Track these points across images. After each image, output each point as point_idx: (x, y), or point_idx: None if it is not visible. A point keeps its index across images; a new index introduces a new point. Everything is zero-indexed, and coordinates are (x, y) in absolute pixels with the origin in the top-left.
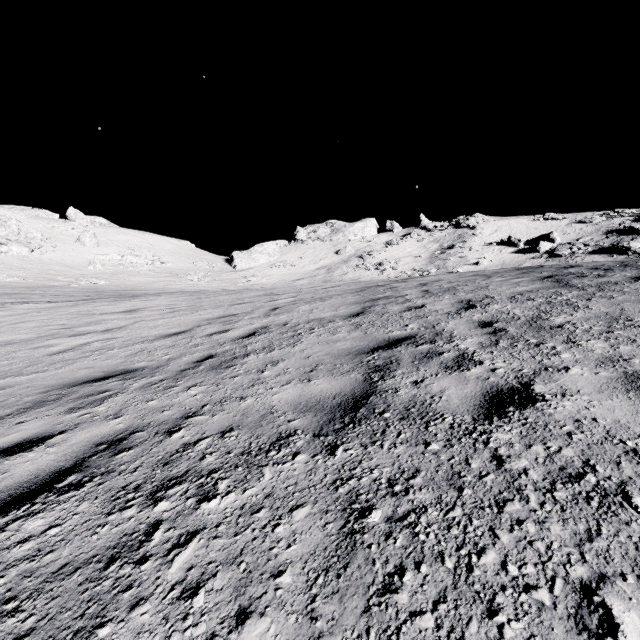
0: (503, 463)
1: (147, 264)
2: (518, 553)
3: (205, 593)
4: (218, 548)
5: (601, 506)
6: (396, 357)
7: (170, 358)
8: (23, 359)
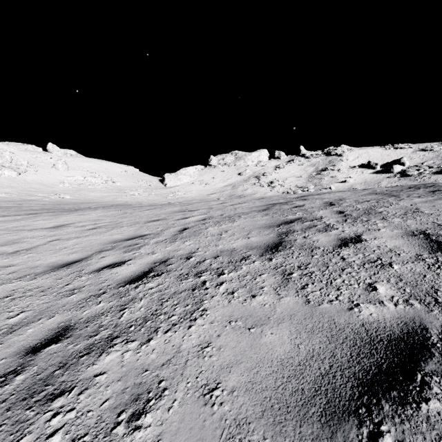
0: None
1: (102, 183)
2: None
3: None
4: None
5: None
6: None
7: (15, 324)
8: None
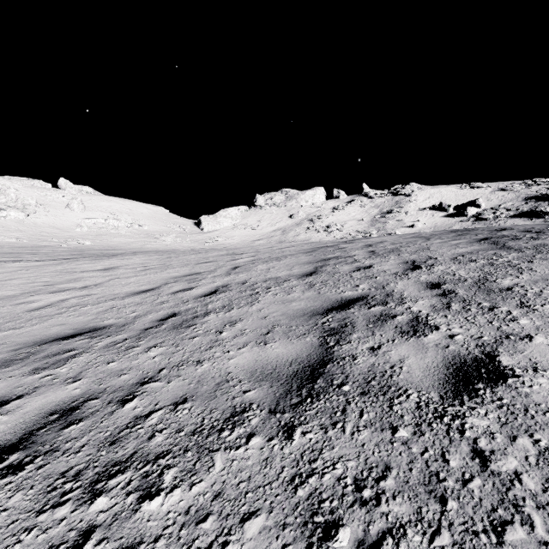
0: (487, 462)
1: (127, 227)
2: None
3: None
4: None
5: None
6: (350, 319)
7: (137, 315)
8: (5, 315)
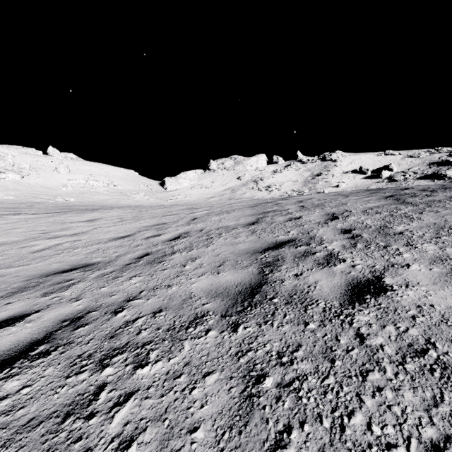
0: (364, 340)
1: (104, 186)
2: (380, 416)
3: (137, 445)
4: (148, 407)
5: (442, 377)
6: (281, 255)
7: (118, 255)
8: (13, 255)
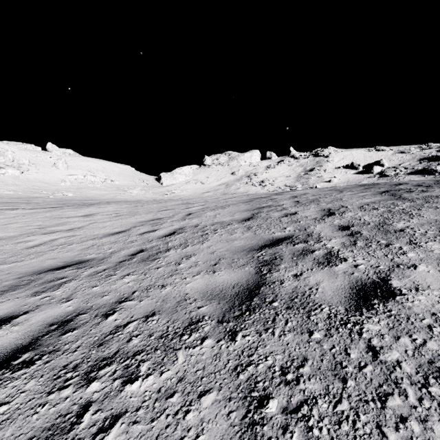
0: (378, 354)
1: (101, 182)
2: None
3: None
4: (136, 435)
5: None
6: (279, 254)
7: (112, 251)
8: (8, 251)
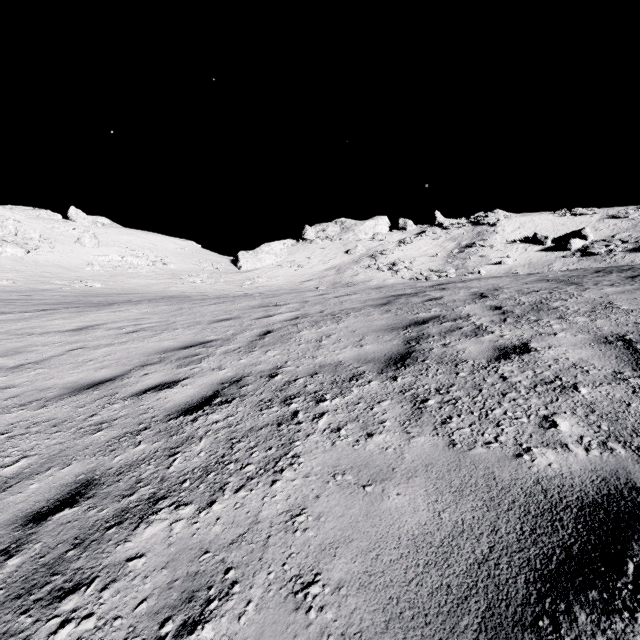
0: None
1: (148, 265)
2: None
3: None
4: None
5: None
6: None
7: (12, 476)
8: None
